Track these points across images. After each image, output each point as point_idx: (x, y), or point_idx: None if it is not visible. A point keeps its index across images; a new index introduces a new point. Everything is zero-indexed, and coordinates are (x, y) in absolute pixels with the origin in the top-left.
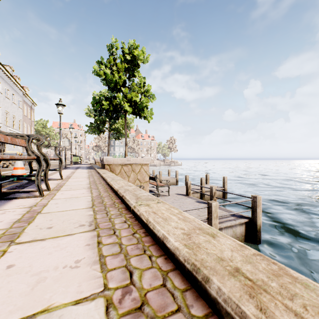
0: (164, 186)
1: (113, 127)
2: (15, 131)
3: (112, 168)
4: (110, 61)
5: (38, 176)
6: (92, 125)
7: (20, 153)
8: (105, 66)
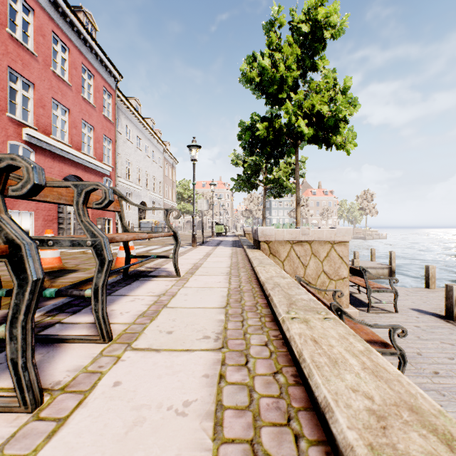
0: (383, 290)
1: (271, 178)
2: (155, 195)
3: (274, 249)
4: (270, 42)
5: (14, 324)
6: (240, 178)
7: (156, 221)
8: (261, 54)
